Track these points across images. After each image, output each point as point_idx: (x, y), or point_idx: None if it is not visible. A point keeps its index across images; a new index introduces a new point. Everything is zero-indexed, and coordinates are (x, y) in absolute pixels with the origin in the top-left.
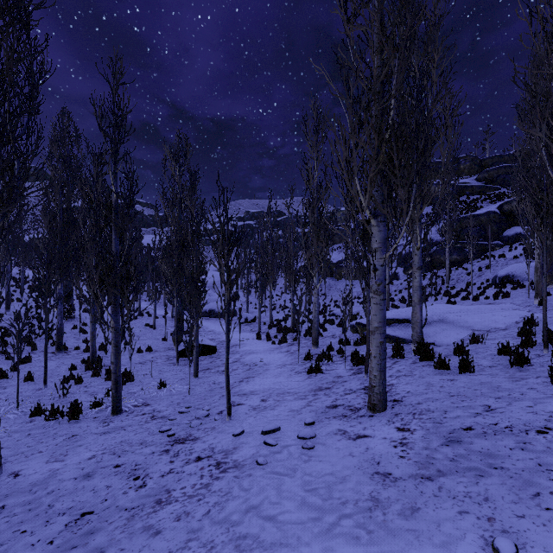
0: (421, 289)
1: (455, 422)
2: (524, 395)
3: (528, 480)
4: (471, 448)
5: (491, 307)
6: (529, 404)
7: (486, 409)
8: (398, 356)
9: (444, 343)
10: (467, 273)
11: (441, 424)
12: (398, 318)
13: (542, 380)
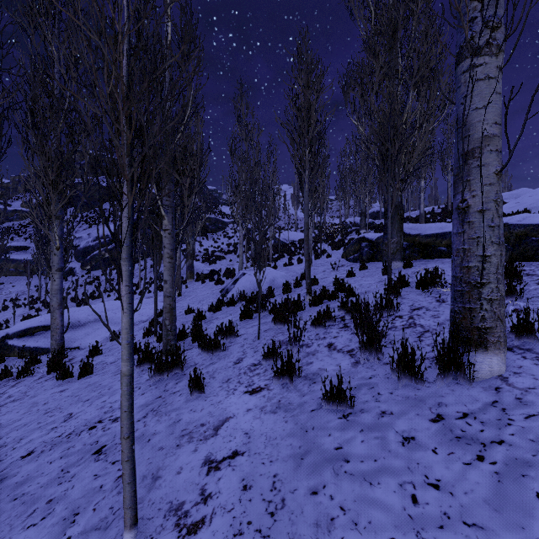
0: (62, 292)
1: (22, 450)
2: (110, 389)
3: (37, 498)
4: (10, 483)
5: (146, 301)
6: (105, 399)
7: (67, 418)
8: (26, 374)
9: (89, 345)
10: (142, 269)
11: (2, 462)
12: (46, 324)
13: (135, 368)
